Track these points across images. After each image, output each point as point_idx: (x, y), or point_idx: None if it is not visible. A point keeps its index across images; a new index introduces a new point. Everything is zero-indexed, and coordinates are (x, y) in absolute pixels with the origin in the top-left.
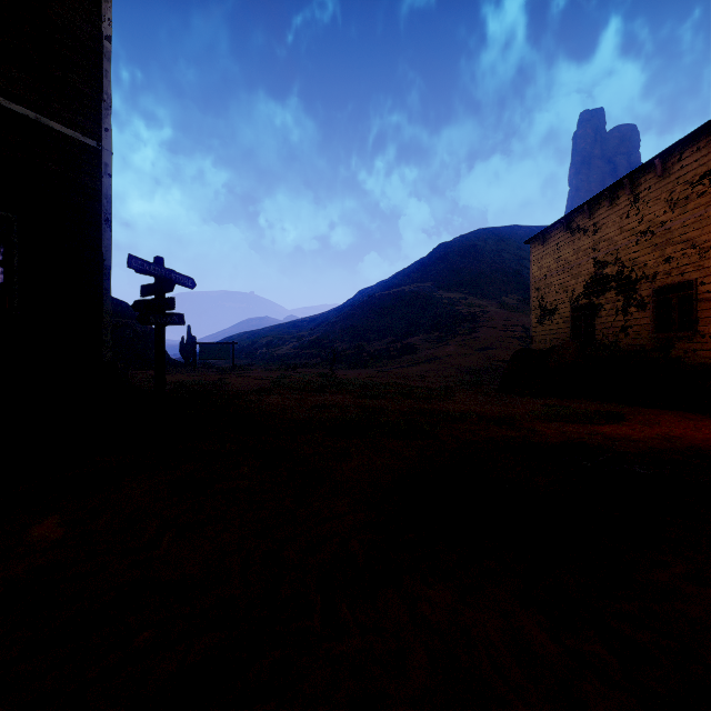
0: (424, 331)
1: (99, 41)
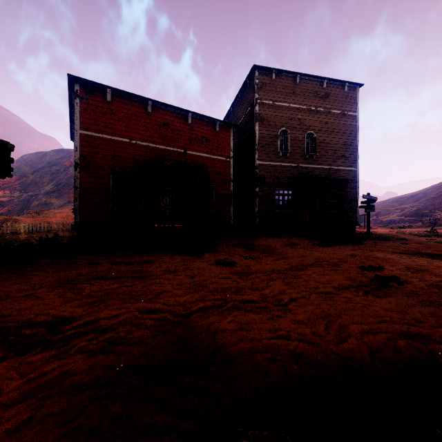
0: None
1: (356, 143)
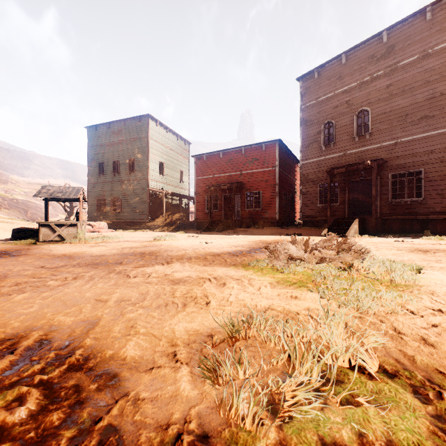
0: None
1: None
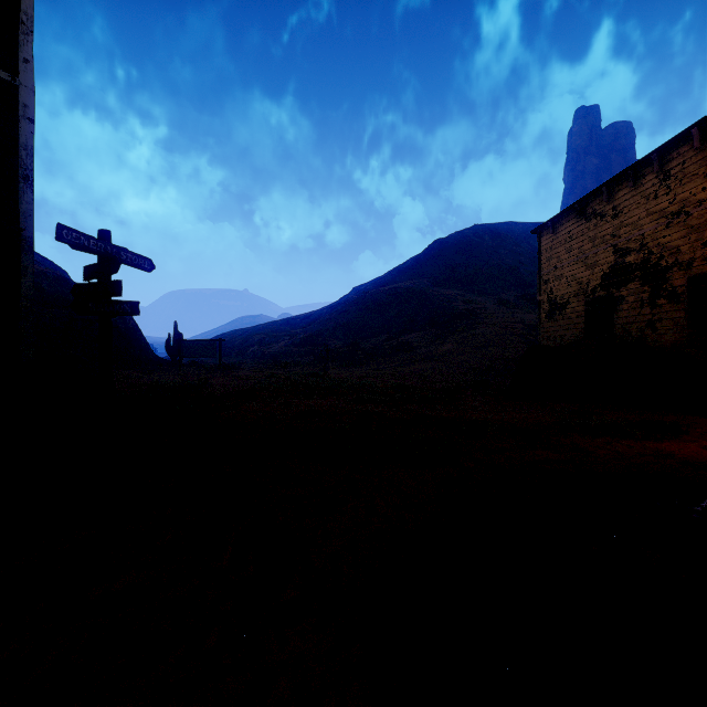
0: (421, 328)
1: None
